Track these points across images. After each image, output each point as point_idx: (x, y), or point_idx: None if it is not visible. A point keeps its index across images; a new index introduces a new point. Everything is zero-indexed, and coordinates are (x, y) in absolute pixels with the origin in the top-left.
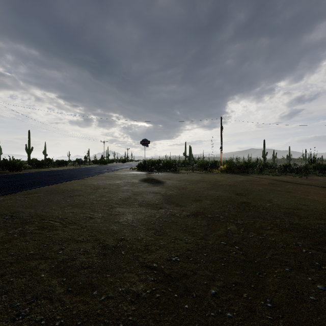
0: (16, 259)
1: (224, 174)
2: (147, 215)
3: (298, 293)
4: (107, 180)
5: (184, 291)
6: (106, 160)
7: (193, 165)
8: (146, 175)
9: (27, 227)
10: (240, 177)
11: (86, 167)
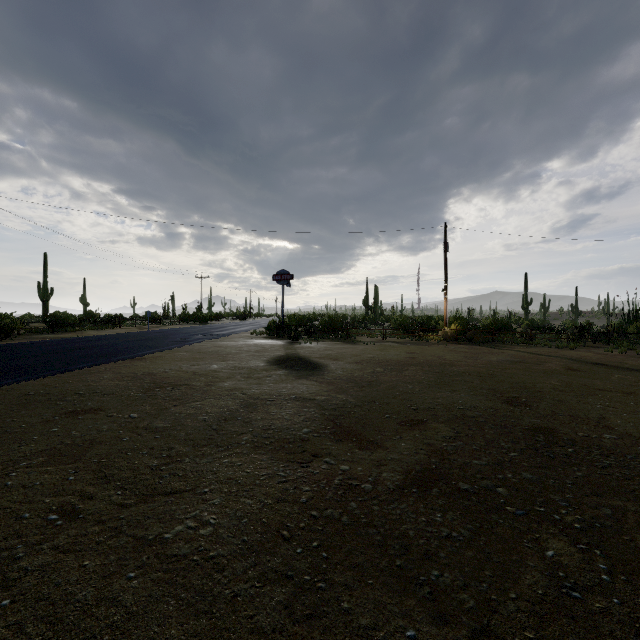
0: None
1: (455, 346)
2: (272, 495)
3: None
4: (193, 362)
5: None
6: (205, 315)
7: (383, 324)
8: (285, 348)
9: None
10: (492, 353)
11: (160, 330)
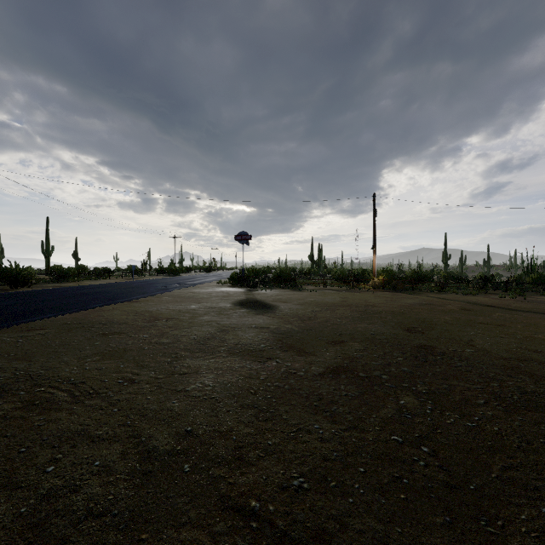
0: None
1: (380, 293)
2: (244, 375)
3: None
4: (176, 303)
5: None
6: (178, 268)
7: (326, 276)
8: (245, 294)
9: (1, 403)
10: (409, 298)
11: (143, 280)
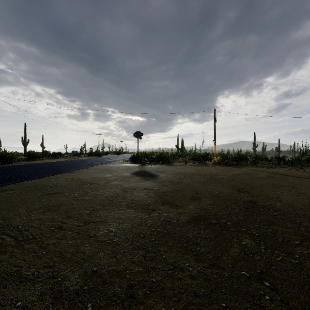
0: None
1: (218, 167)
2: (136, 223)
3: None
4: (97, 173)
5: None
6: (100, 152)
7: (186, 157)
8: (139, 168)
9: None
10: (235, 170)
11: (80, 159)
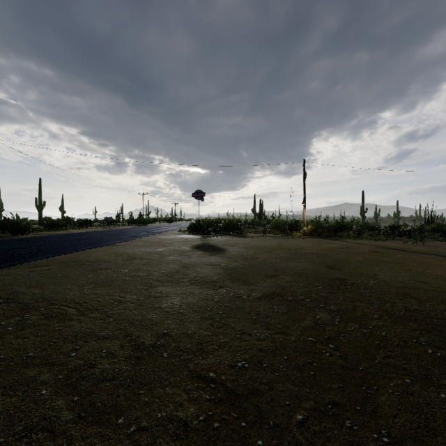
0: (7, 365)
1: (309, 239)
2: (202, 298)
3: (427, 419)
4: (146, 247)
5: (255, 416)
6: (145, 219)
7: (266, 226)
8: (201, 240)
9: (28, 315)
10: (331, 243)
11: (118, 229)
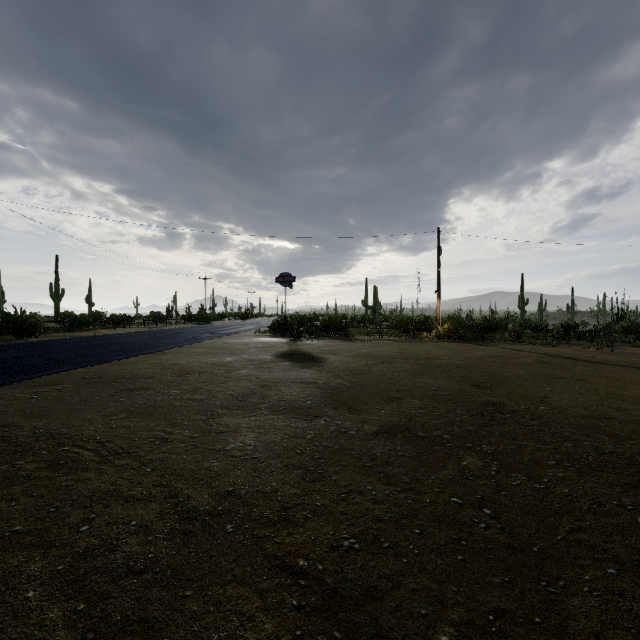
0: None
1: (445, 344)
2: (288, 434)
3: None
4: (209, 356)
5: (372, 637)
6: (209, 315)
7: (382, 324)
8: (289, 345)
9: (22, 463)
10: (478, 349)
11: (169, 329)
